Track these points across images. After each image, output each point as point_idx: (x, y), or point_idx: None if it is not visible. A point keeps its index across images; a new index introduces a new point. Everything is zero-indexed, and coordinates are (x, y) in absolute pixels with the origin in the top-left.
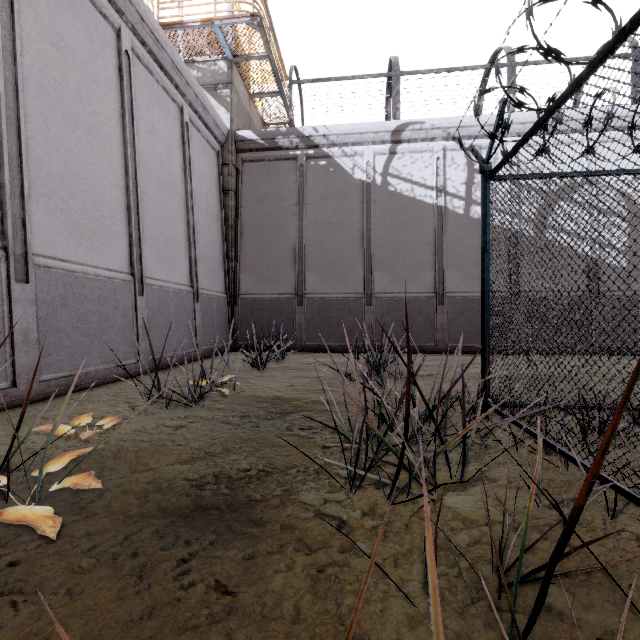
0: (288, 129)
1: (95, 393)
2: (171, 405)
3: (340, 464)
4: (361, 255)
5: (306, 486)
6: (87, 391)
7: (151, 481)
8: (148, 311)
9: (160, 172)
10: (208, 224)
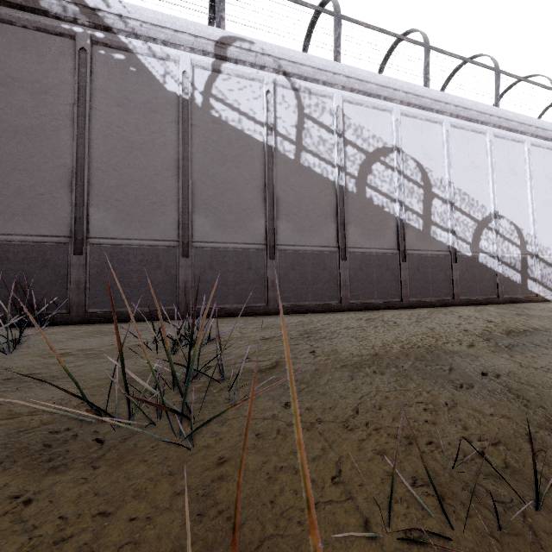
0: None
1: None
2: None
3: None
4: (175, 191)
5: None
6: None
7: None
8: None
9: None
10: None
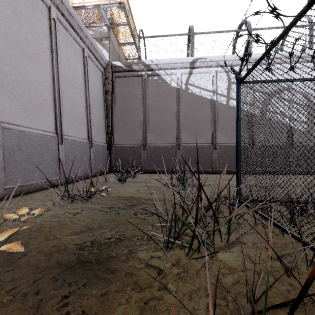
0: (138, 61)
1: (35, 195)
2: (74, 201)
3: (160, 235)
4: (175, 124)
5: (141, 248)
6: (31, 194)
7: (55, 245)
8: (65, 152)
9: (72, 81)
10: (97, 108)
